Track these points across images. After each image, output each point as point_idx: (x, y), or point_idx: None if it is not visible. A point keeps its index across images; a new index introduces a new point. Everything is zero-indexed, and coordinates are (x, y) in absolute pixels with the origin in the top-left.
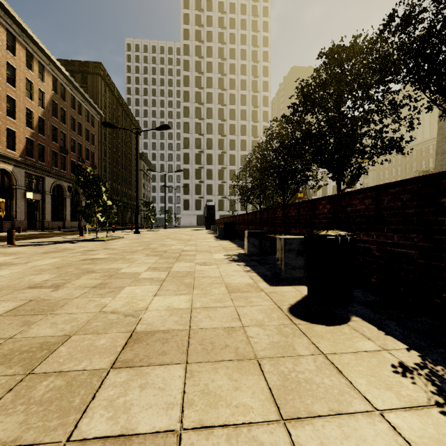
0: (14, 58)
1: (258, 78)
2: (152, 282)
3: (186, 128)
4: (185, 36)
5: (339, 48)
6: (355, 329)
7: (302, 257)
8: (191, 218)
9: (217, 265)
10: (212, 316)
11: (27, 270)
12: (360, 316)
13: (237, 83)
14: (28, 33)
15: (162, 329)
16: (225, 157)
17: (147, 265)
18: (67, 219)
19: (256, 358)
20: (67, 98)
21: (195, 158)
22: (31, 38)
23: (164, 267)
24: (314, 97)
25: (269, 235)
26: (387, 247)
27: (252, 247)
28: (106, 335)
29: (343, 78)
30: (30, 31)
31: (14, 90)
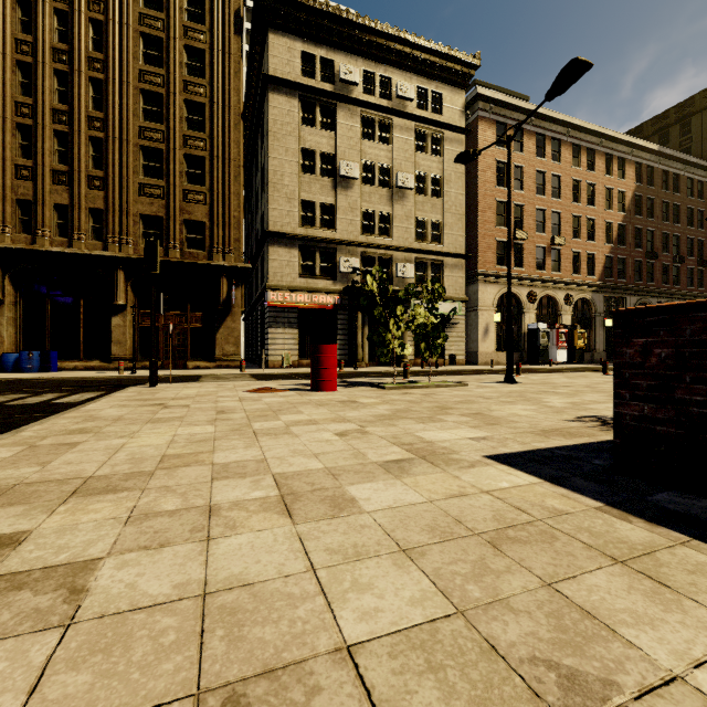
0: (592, 175)
1: None
2: None
3: None
4: None
5: None
6: None
7: None
8: None
9: None
10: None
11: None
12: None
13: None
14: (607, 135)
15: None
16: None
17: None
18: None
19: None
20: (655, 180)
21: None
22: (610, 138)
23: None
24: None
25: None
26: None
27: None
28: None
29: None
30: (609, 131)
31: (593, 209)
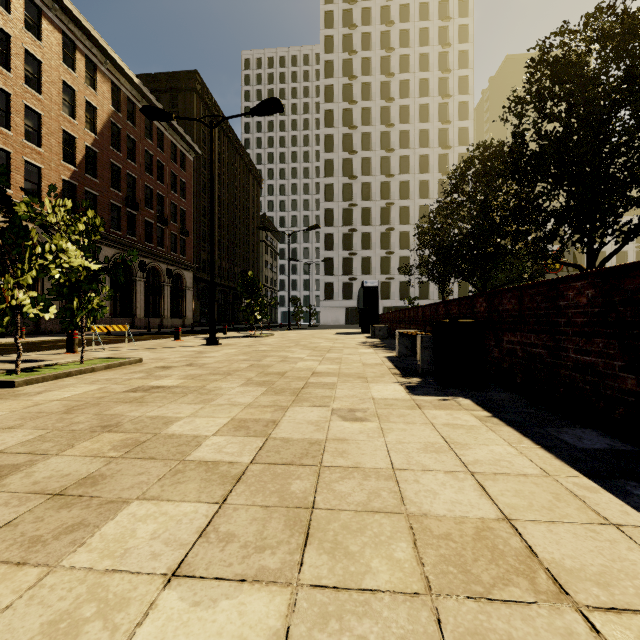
0: (39, 45)
1: (449, 73)
2: None
3: (328, 169)
4: (326, 23)
5: None
6: None
7: None
8: (336, 312)
9: None
10: None
11: None
12: None
13: (412, 87)
14: (63, 2)
15: None
16: (392, 211)
17: None
18: (139, 314)
19: None
20: (138, 121)
21: (343, 216)
22: (70, 13)
23: None
24: None
25: None
26: None
27: None
28: None
29: None
30: None
31: (40, 99)
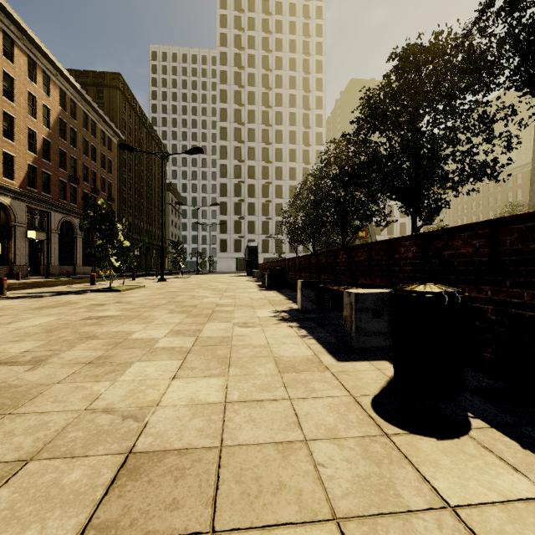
0: (12, 67)
1: (310, 93)
2: (173, 355)
3: (223, 153)
4: (221, 42)
5: (416, 48)
6: (485, 446)
7: (380, 319)
8: (229, 262)
9: (261, 327)
10: (256, 417)
11: (6, 334)
12: (483, 417)
13: (284, 99)
14: (30, 35)
15: (176, 446)
16: (270, 188)
17: (169, 327)
18: (79, 263)
19: (336, 518)
20: (78, 116)
21: (234, 189)
22: (34, 42)
23: (191, 331)
24: (385, 109)
25: (331, 287)
26: (510, 309)
27: (307, 301)
28: (85, 460)
29: (421, 86)
30: (32, 33)
31: (13, 106)
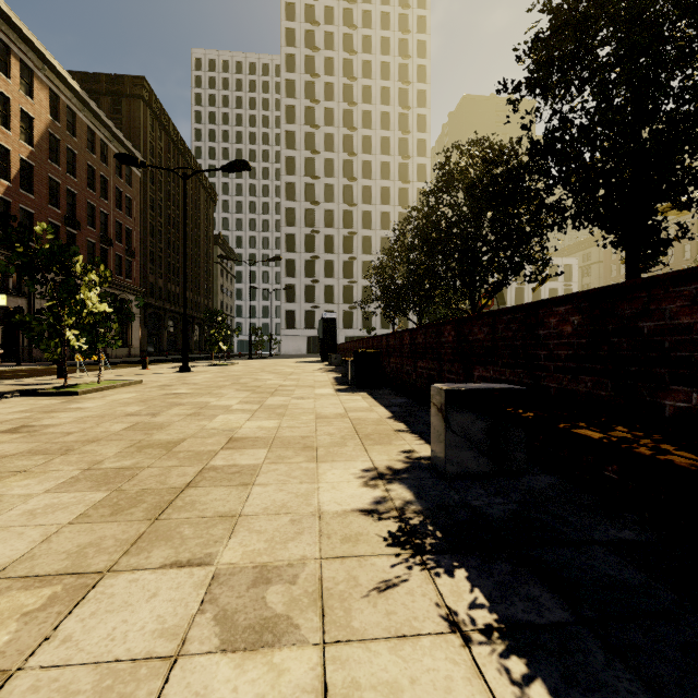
0: None
1: (409, 110)
2: None
3: (290, 193)
4: (288, 40)
5: None
6: None
7: None
8: (298, 341)
9: (321, 646)
10: None
11: None
12: None
13: (374, 119)
14: None
15: None
16: (355, 240)
17: None
18: None
19: None
20: (79, 132)
21: (305, 242)
22: (4, 15)
23: None
24: (610, 1)
25: None
26: None
27: (463, 445)
28: None
29: None
30: (1, 1)
31: None
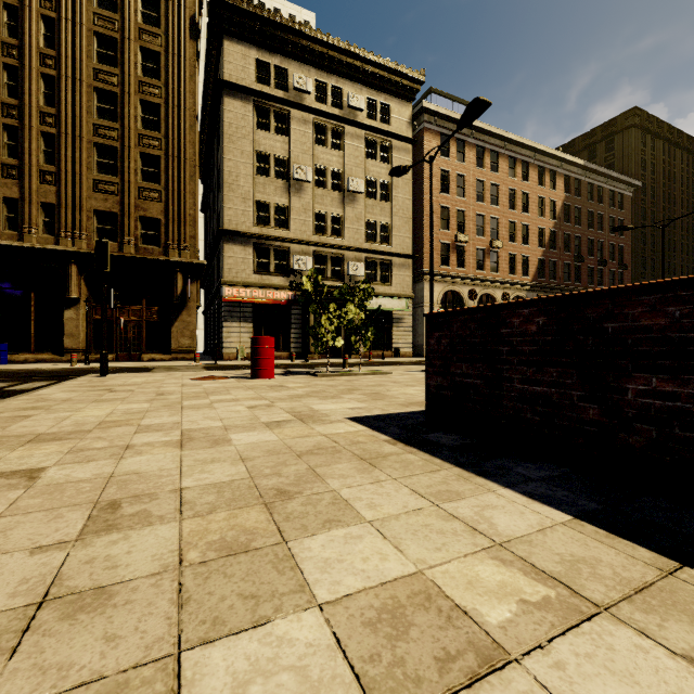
0: (527, 185)
1: None
2: None
3: None
4: None
5: None
6: None
7: None
8: None
9: None
10: None
11: None
12: None
13: None
14: (539, 149)
15: None
16: None
17: None
18: None
19: None
20: (582, 191)
21: None
22: (542, 152)
23: None
24: None
25: None
26: None
27: None
28: None
29: None
30: (541, 146)
31: (527, 216)
